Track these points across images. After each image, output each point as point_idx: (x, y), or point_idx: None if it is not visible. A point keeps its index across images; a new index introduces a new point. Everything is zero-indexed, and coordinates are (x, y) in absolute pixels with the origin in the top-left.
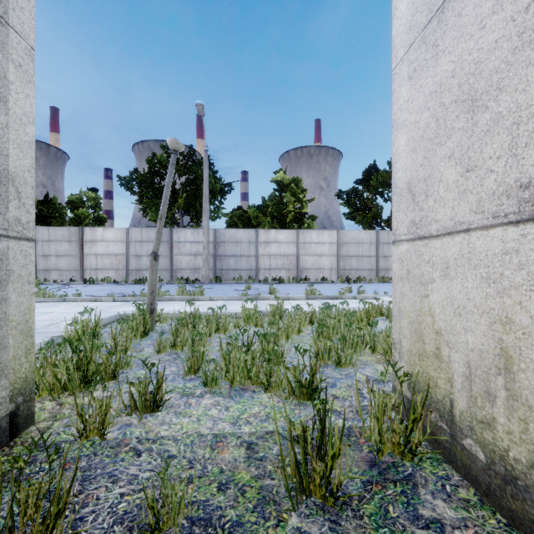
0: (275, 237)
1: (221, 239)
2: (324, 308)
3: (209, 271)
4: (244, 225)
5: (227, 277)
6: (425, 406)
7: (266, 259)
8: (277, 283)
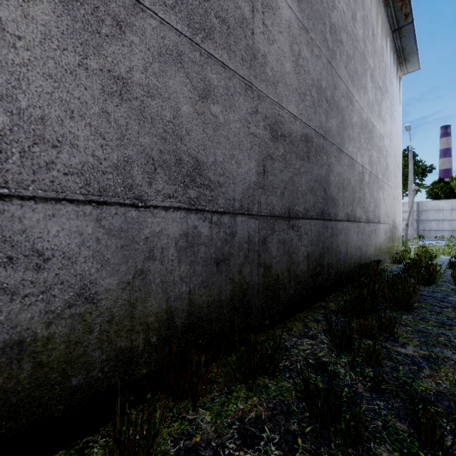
0: None
1: (423, 208)
2: None
3: (413, 231)
4: (445, 194)
5: (429, 236)
6: None
7: None
8: None
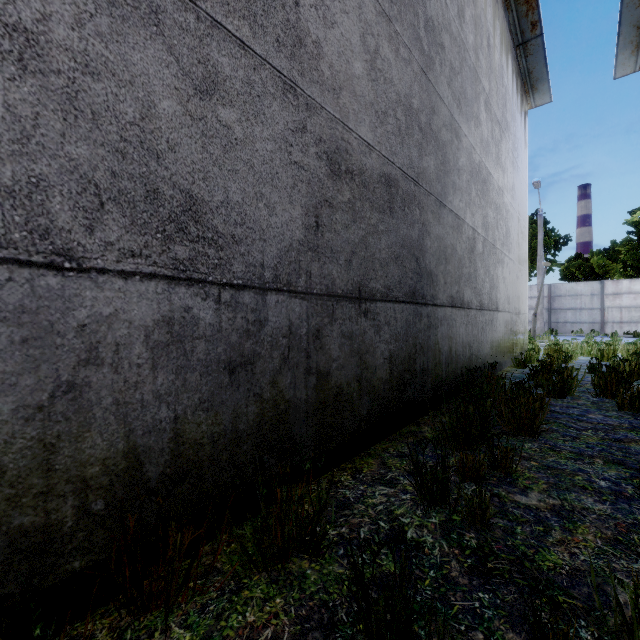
0: (628, 287)
1: (556, 293)
2: (638, 340)
3: (543, 324)
4: (584, 275)
5: (563, 330)
6: (639, 350)
7: (615, 312)
8: (630, 337)
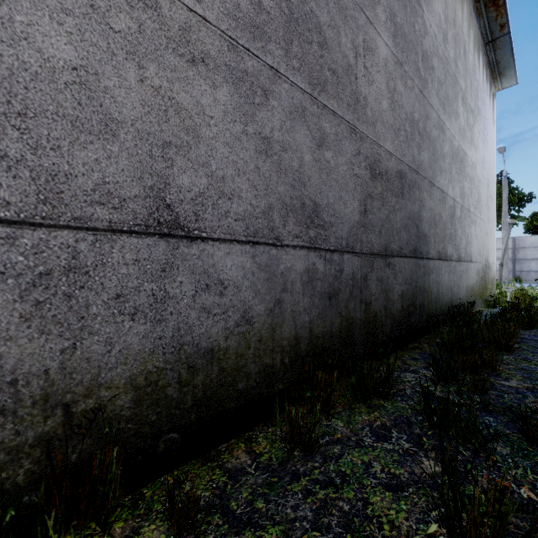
0: None
1: (520, 245)
2: None
3: (507, 272)
4: None
5: (527, 278)
6: None
7: None
8: None
